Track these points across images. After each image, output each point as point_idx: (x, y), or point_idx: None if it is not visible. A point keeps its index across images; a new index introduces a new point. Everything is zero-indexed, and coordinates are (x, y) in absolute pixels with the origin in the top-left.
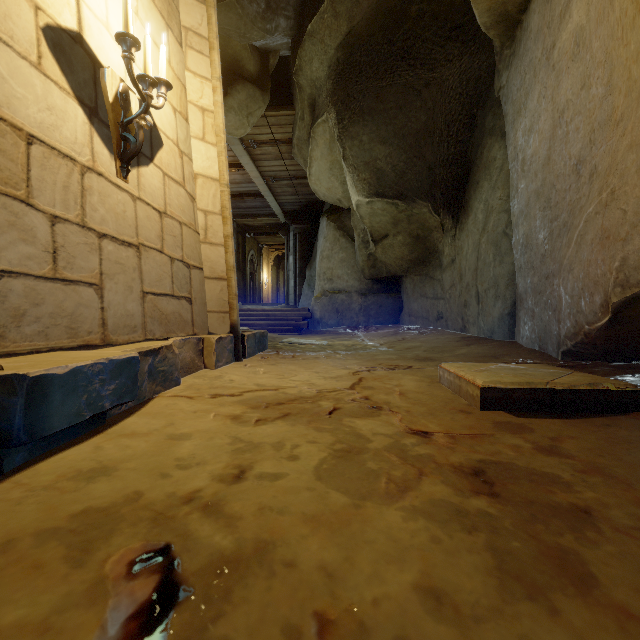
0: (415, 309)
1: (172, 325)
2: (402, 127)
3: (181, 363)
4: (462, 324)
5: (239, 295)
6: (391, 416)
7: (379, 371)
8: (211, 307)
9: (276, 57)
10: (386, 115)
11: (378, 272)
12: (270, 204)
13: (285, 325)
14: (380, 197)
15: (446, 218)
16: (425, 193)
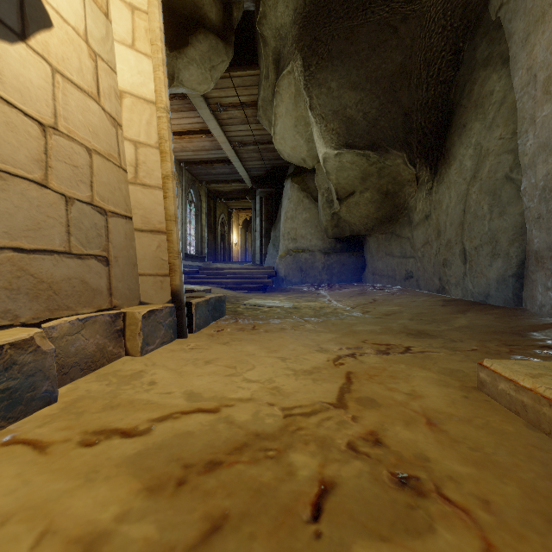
0: (379, 268)
1: (64, 298)
2: (375, 70)
3: (74, 357)
4: (439, 285)
5: (211, 254)
6: (462, 532)
7: (369, 357)
8: (144, 269)
9: (240, 9)
10: (357, 58)
11: (341, 231)
12: (238, 170)
13: (251, 283)
14: (350, 148)
15: (423, 169)
16: (400, 142)
